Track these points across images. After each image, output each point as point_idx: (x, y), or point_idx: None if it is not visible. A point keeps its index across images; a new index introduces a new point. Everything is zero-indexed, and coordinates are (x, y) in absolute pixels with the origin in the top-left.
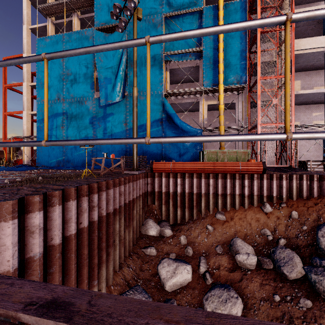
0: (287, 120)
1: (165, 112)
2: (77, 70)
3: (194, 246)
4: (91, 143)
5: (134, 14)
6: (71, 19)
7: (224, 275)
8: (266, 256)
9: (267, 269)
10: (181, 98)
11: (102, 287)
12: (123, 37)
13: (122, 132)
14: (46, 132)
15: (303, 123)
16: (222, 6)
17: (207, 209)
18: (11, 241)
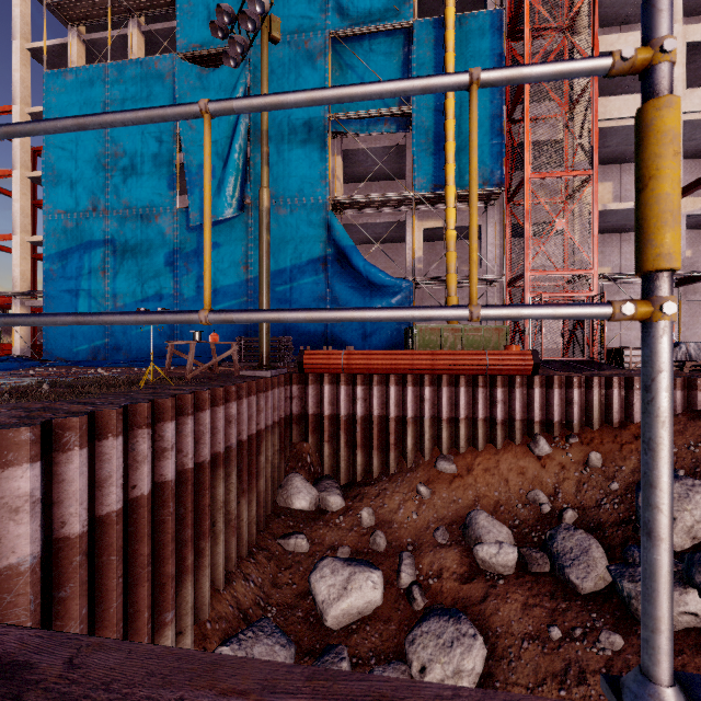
0: (472, 281)
1: (332, 243)
2: (137, 146)
3: (391, 529)
4: (89, 322)
5: (262, 29)
6: (124, 32)
7: (450, 591)
8: (537, 546)
9: (538, 575)
10: (367, 213)
11: (186, 625)
12: (241, 77)
13: (239, 286)
14: None
15: (619, 271)
16: (453, 21)
17: (419, 452)
18: None
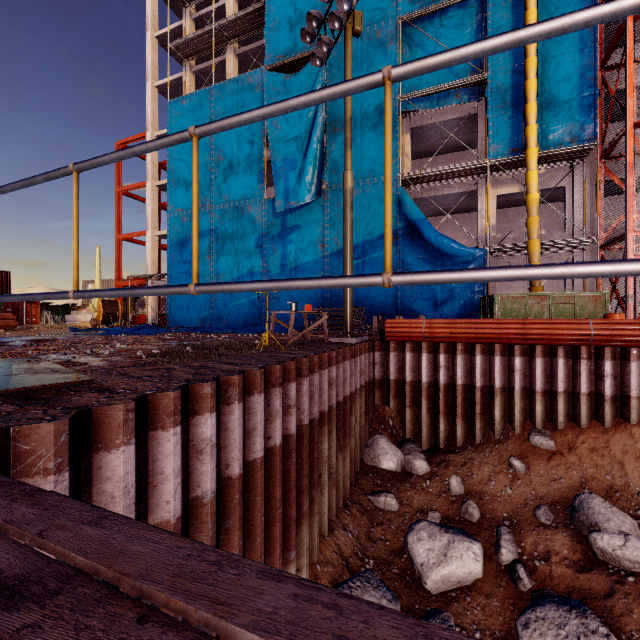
0: None
1: (403, 217)
2: (234, 150)
3: (482, 500)
4: (534, 277)
5: (346, 26)
6: (223, 59)
7: (562, 577)
8: None
9: None
10: (433, 186)
11: (302, 564)
12: (319, 76)
13: (316, 262)
14: (390, 253)
15: None
16: None
17: (507, 424)
18: (172, 466)
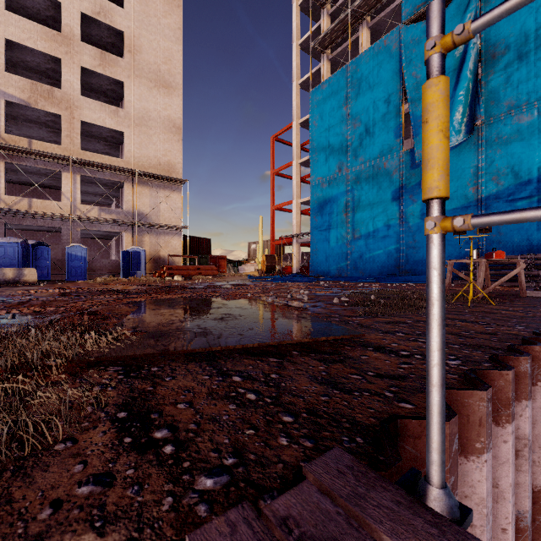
0: None
1: None
2: (370, 114)
3: None
4: None
5: None
6: (356, 37)
7: None
8: None
9: None
10: None
11: None
12: (471, 4)
13: (467, 207)
14: None
15: None
16: None
17: None
18: (508, 479)
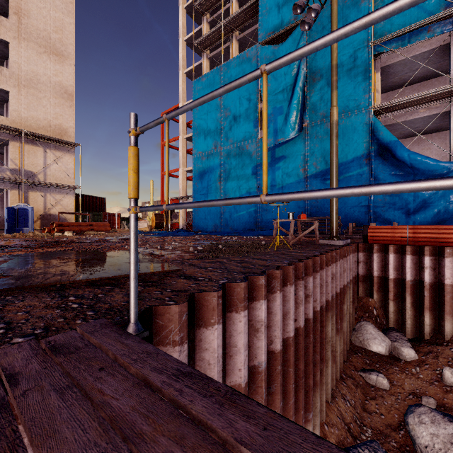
0: None
1: (375, 141)
2: (237, 107)
3: None
4: None
5: None
6: (228, 45)
7: None
8: None
9: None
10: (399, 114)
11: (315, 423)
12: (301, 41)
13: (299, 182)
14: None
15: None
16: None
17: None
18: (242, 341)
